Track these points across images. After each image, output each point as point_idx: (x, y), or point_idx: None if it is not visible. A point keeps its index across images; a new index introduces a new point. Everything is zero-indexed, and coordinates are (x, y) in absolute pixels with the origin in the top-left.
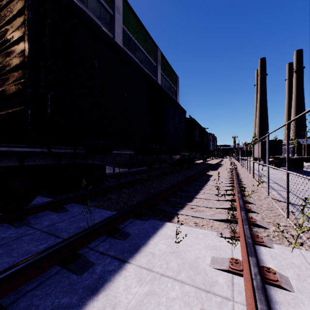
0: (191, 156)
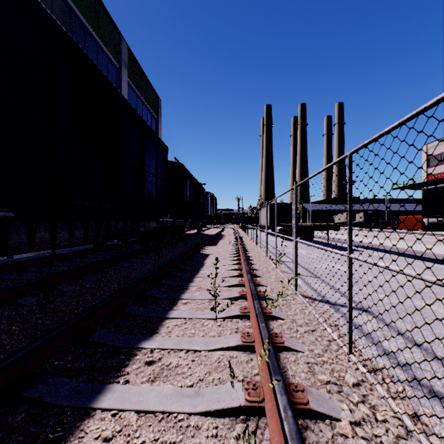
0: (177, 224)
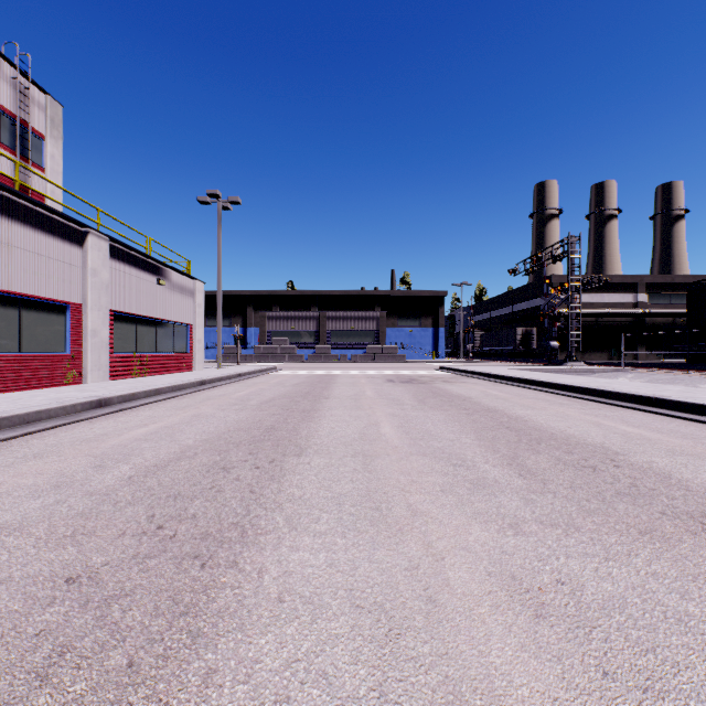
0: None
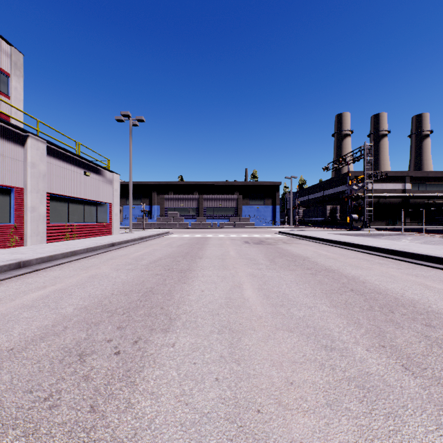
0: None
